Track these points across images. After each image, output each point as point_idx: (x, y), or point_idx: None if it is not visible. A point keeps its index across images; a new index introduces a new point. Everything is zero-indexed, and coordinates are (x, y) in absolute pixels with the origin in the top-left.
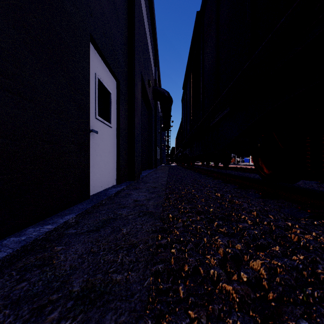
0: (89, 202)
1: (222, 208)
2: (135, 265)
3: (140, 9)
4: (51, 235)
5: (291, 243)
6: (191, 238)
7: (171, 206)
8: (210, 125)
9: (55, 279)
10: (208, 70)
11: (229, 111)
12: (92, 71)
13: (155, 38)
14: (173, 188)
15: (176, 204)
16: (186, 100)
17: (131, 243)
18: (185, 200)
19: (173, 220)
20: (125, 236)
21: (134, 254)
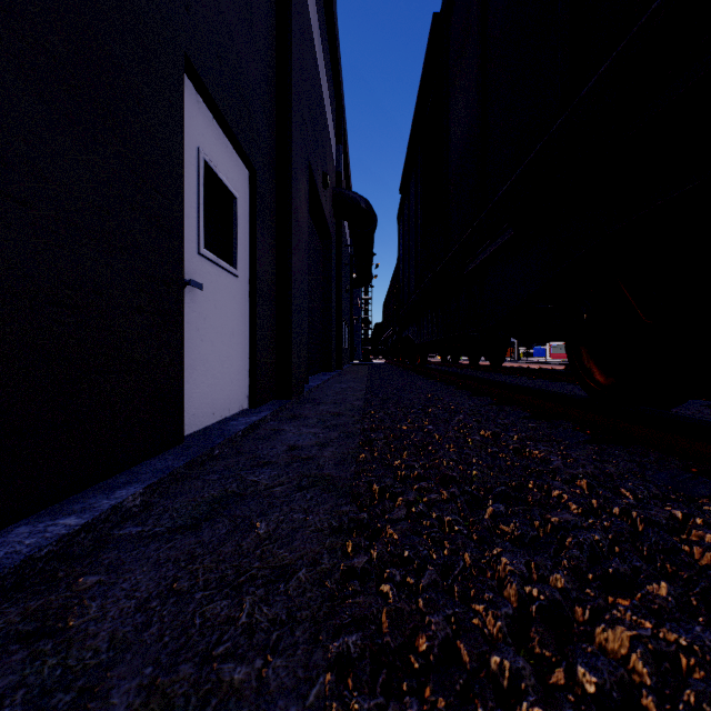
0: (180, 453)
1: (501, 470)
2: (285, 633)
3: (306, 13)
4: (74, 544)
5: (702, 576)
6: (430, 553)
7: (378, 462)
8: (464, 271)
9: (63, 680)
10: (459, 146)
11: (512, 238)
12: (191, 142)
13: (338, 80)
14: (381, 416)
15: (390, 458)
16: (408, 218)
17: (277, 565)
18: (408, 446)
19: (382, 501)
20: (262, 545)
21: (285, 599)
